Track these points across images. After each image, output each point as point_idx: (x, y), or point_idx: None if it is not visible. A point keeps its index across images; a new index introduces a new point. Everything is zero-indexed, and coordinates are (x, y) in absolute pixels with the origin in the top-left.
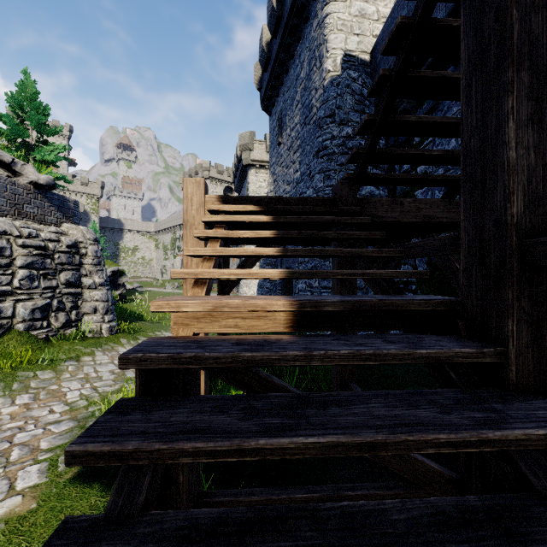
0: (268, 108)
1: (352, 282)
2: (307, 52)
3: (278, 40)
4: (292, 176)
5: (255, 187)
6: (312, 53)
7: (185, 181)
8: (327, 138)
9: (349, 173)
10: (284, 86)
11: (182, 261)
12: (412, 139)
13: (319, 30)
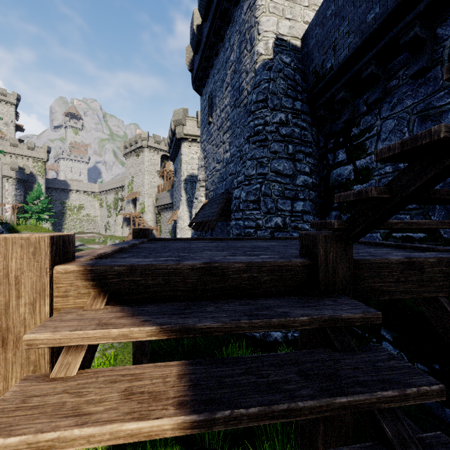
0: (199, 89)
1: (344, 418)
2: (237, 35)
3: (208, 23)
4: (222, 155)
5: (188, 158)
6: (242, 36)
7: (1, 243)
8: (260, 123)
9: (341, 222)
10: (214, 68)
11: (123, 220)
12: (349, 130)
13: (250, 12)
